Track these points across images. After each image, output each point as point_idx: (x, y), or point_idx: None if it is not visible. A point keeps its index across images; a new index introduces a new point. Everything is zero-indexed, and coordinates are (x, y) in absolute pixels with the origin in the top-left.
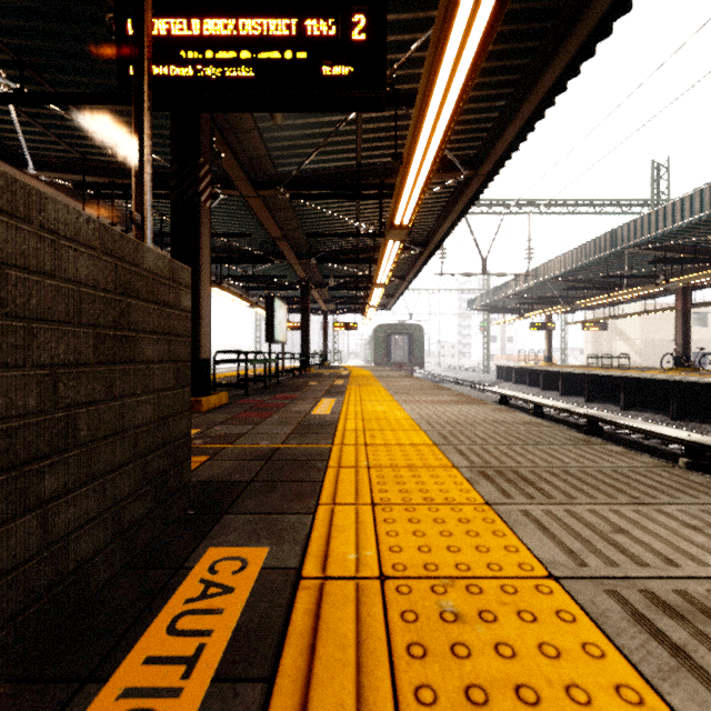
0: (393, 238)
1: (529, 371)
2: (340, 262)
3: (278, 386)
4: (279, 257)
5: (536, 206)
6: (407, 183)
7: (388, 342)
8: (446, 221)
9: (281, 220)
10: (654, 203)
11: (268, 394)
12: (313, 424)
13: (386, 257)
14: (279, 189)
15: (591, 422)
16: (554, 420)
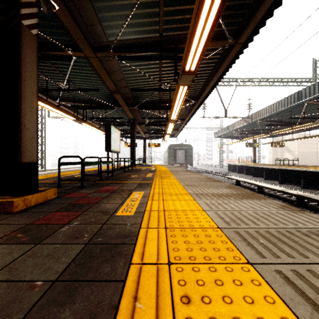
0: (183, 83)
1: (246, 167)
2: (151, 109)
3: (111, 178)
4: (117, 105)
5: (253, 81)
6: (200, 21)
7: (175, 153)
8: (211, 81)
9: (115, 80)
10: (314, 81)
11: (97, 186)
12: (106, 243)
13: (177, 100)
14: (109, 51)
15: (300, 199)
16: (271, 196)
